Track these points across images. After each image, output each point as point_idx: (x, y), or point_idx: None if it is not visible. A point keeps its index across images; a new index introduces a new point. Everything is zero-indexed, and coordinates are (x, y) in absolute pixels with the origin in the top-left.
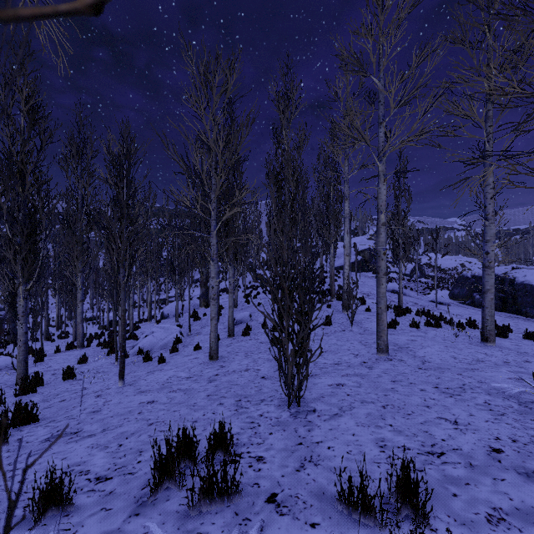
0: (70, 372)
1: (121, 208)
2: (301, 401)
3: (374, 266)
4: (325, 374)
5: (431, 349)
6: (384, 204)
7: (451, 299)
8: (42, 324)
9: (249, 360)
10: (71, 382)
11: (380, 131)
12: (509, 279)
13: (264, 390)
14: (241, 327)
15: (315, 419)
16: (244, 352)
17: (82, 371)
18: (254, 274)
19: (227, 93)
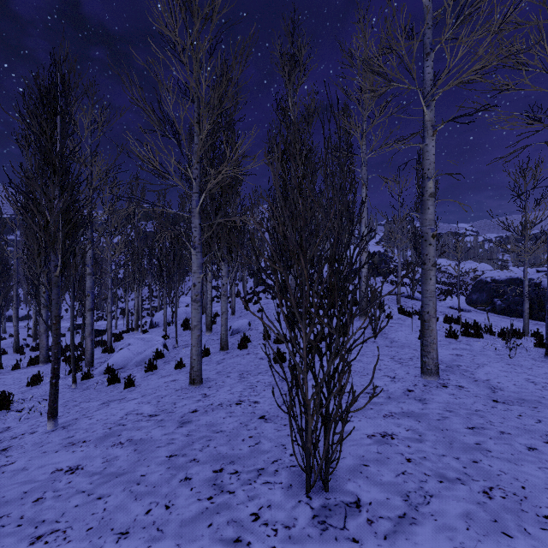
0: (4, 400)
1: (53, 165)
2: (329, 476)
3: (384, 271)
4: (357, 412)
5: (492, 368)
6: (432, 166)
7: (469, 305)
8: (21, 334)
9: (243, 384)
10: (1, 415)
11: (427, 65)
12: (534, 283)
13: (264, 444)
14: (238, 338)
15: (365, 532)
16: (239, 372)
17: (22, 398)
18: (255, 279)
19: (213, 17)
